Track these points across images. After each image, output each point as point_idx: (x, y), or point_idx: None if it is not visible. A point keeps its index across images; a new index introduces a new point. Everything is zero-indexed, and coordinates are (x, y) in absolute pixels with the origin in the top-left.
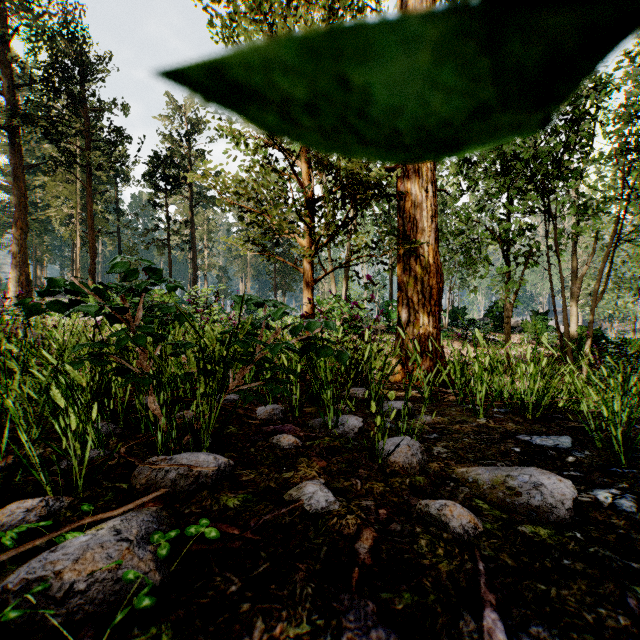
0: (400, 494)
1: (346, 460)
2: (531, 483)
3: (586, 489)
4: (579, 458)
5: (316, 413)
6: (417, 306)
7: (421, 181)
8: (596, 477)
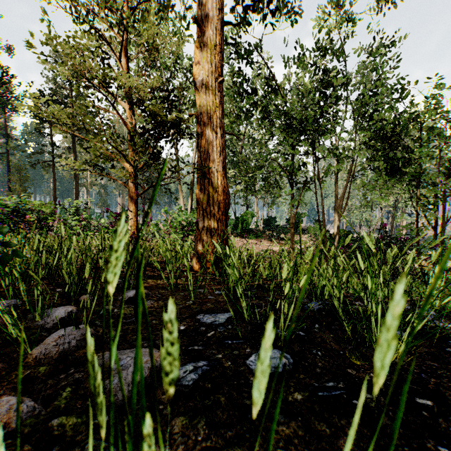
0: (0, 389)
1: (2, 354)
2: (123, 366)
3: (183, 364)
4: (216, 332)
5: (50, 305)
6: (209, 215)
7: (212, 125)
8: (210, 349)
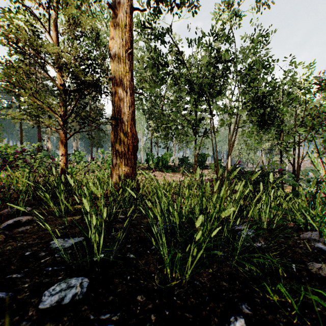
0: None
1: None
2: None
3: None
4: (50, 258)
5: None
6: (121, 155)
7: (123, 86)
8: (26, 277)
